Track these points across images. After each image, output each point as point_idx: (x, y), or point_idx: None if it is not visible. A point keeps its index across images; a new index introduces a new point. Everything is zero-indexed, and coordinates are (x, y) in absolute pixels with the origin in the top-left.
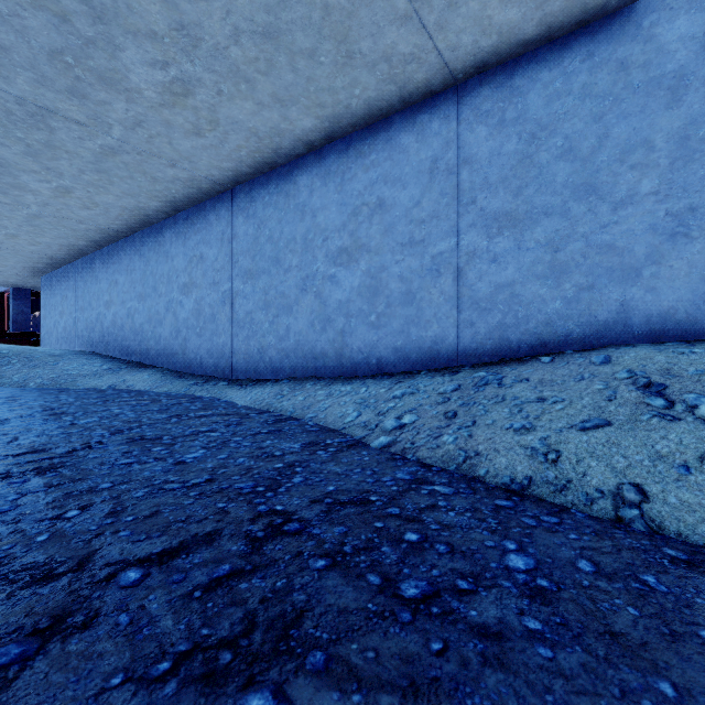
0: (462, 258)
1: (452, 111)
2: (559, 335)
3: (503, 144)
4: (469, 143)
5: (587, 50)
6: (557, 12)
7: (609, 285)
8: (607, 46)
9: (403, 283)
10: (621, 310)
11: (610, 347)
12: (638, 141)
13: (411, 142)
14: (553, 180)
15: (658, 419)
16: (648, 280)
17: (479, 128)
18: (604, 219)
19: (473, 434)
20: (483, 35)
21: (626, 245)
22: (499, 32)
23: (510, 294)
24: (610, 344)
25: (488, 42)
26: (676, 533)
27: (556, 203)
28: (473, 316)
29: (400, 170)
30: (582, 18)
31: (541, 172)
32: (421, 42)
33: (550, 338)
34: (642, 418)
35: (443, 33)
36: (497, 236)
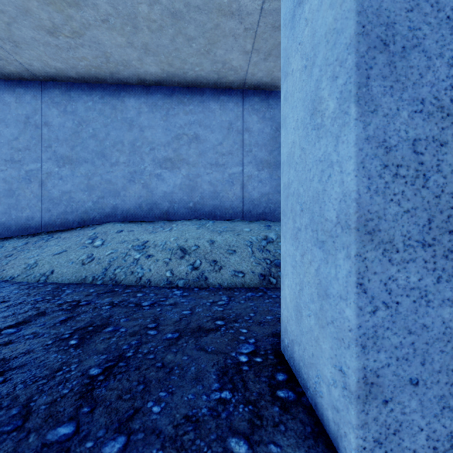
0: (44, 175)
1: (38, 94)
2: (91, 217)
3: (66, 122)
4: (48, 115)
5: (102, 94)
6: (84, 74)
7: (110, 197)
8: (109, 97)
9: (7, 184)
10: (114, 208)
11: (106, 223)
12: (119, 140)
13: (12, 101)
14: (88, 146)
15: (81, 248)
16: (122, 197)
17: (54, 109)
18: (108, 169)
19: (9, 263)
20: (46, 66)
21: (115, 181)
22: (56, 69)
23: (69, 197)
24: (110, 222)
25: (51, 70)
26: (52, 281)
27: (90, 157)
28: (50, 206)
29: (4, 115)
30: (98, 80)
31: (83, 141)
32: (4, 54)
33: (87, 219)
34: (77, 248)
35: (19, 56)
36: (63, 167)
